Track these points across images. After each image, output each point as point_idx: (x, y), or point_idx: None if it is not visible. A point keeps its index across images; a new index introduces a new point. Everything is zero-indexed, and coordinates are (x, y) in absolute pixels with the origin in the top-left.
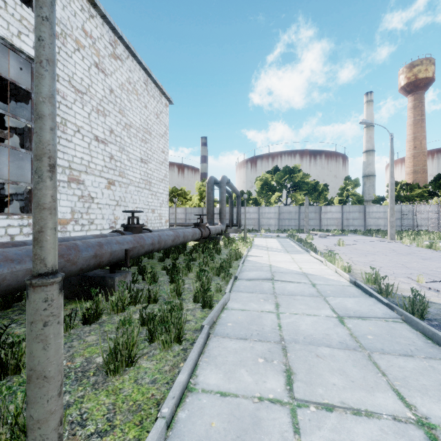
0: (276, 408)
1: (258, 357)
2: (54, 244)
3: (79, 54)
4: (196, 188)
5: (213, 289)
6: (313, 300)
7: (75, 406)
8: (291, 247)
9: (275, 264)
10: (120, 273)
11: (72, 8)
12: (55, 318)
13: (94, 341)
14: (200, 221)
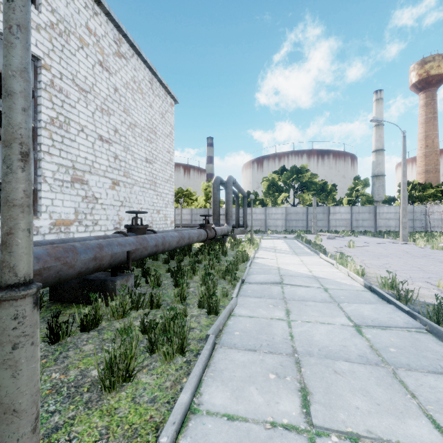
0: (292, 437)
1: (269, 372)
2: (28, 248)
3: (83, 52)
4: (202, 189)
5: (219, 293)
6: (326, 306)
7: (64, 430)
8: (299, 249)
9: (284, 267)
10: (122, 277)
11: (75, 5)
12: (28, 339)
13: (91, 351)
14: (206, 222)
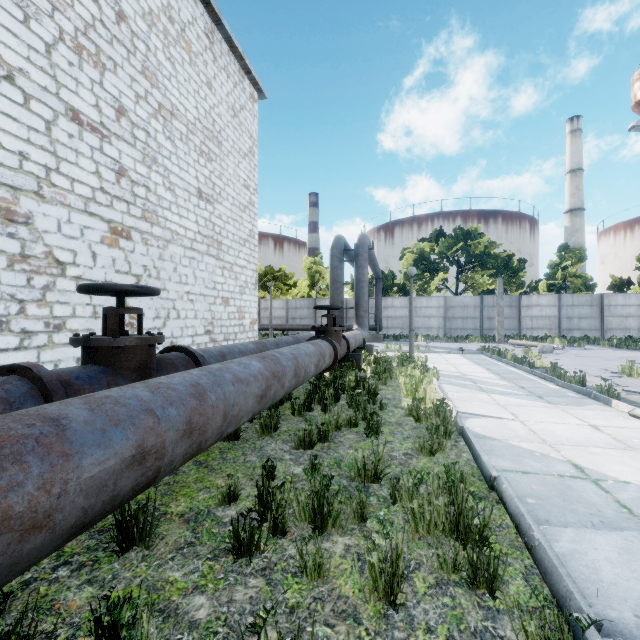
0: None
1: None
2: None
3: None
4: (304, 267)
5: None
6: None
7: None
8: (525, 380)
9: (593, 465)
10: None
11: None
12: None
13: None
14: (330, 322)
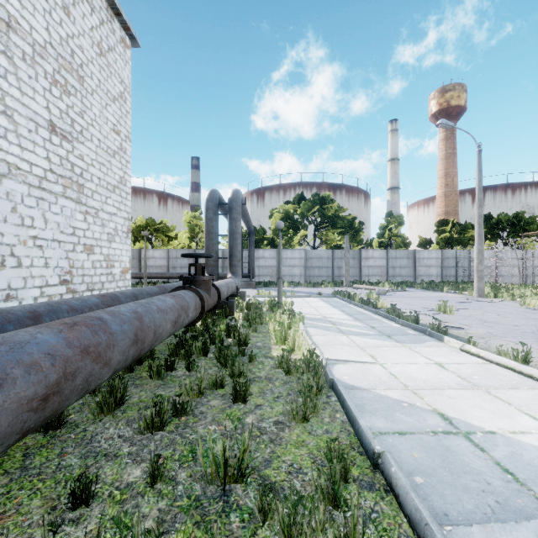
0: None
1: None
2: None
3: None
4: (185, 221)
5: None
6: None
7: None
8: (373, 320)
9: (457, 413)
10: None
11: None
12: None
13: None
14: (198, 271)
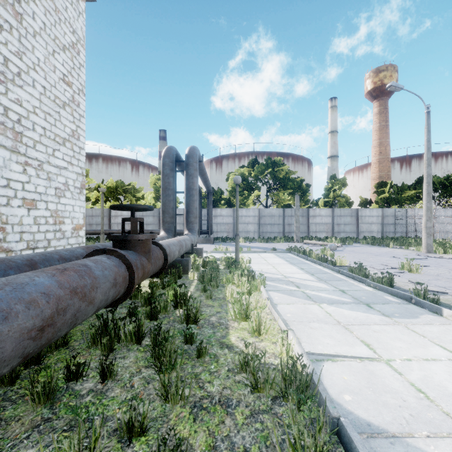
0: None
1: None
2: None
3: None
4: (151, 183)
5: None
6: None
7: None
8: (339, 281)
9: None
10: None
11: None
12: None
13: None
14: (133, 228)
